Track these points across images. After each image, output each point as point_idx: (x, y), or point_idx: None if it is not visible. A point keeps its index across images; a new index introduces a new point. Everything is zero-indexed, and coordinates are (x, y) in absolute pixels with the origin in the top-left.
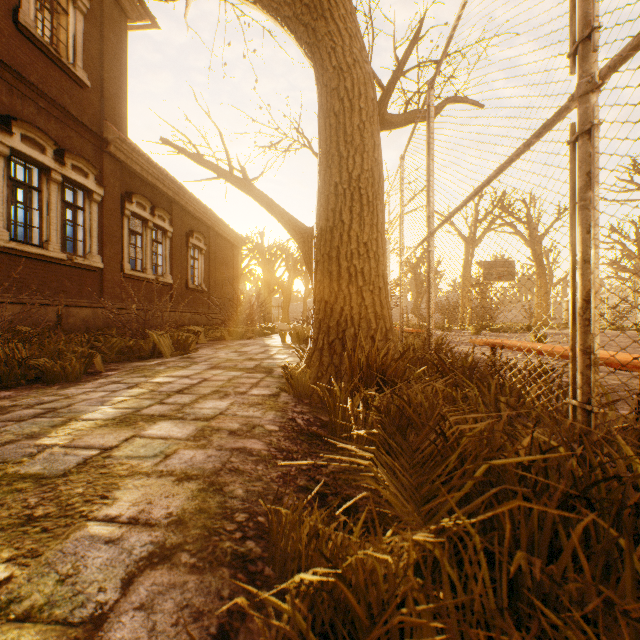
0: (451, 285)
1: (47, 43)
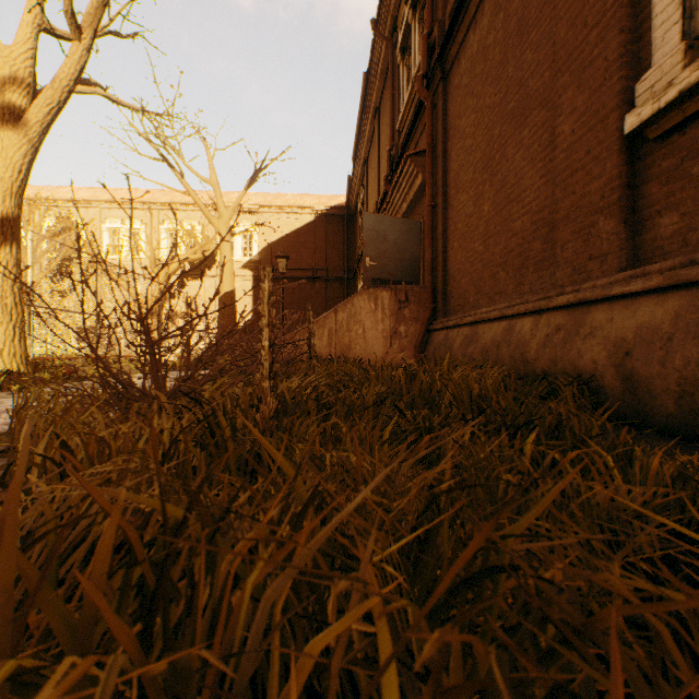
0: None
1: None
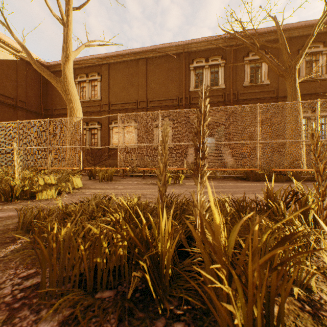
0: (297, 156)
1: (308, 79)
